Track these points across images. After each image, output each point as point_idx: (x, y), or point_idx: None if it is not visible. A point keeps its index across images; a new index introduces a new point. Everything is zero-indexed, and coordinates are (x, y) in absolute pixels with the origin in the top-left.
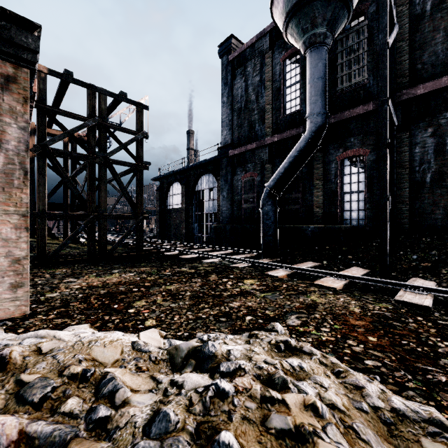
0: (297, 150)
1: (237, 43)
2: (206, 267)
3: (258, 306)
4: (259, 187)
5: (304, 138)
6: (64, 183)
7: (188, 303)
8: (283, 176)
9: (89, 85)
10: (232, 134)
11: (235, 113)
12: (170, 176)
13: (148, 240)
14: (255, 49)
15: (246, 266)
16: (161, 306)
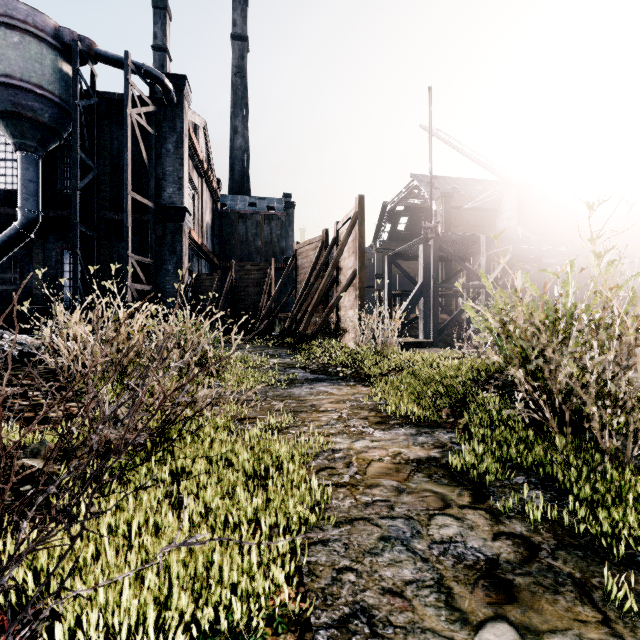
0: (7, 236)
1: None
2: None
3: None
4: None
5: (16, 227)
6: None
7: None
8: None
9: None
10: None
11: None
12: None
13: None
14: None
15: None
16: None
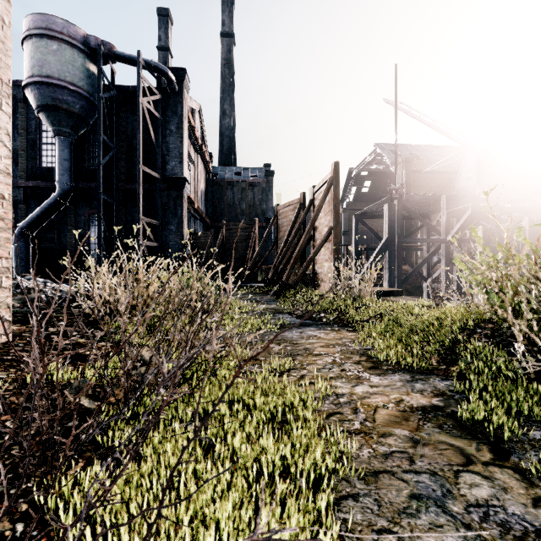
0: (48, 204)
1: None
2: None
3: None
4: None
5: (54, 197)
6: None
7: None
8: (36, 220)
9: None
10: None
11: None
12: None
13: None
14: None
15: None
16: None
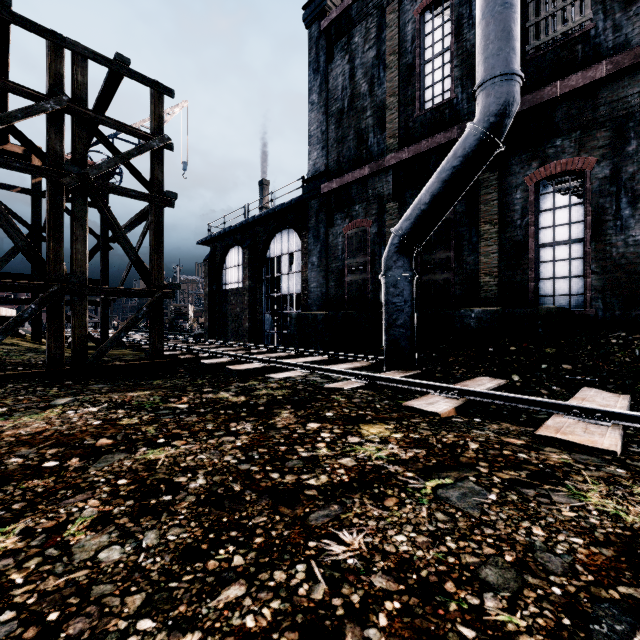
0: (457, 156)
1: (336, 0)
2: (272, 390)
3: (438, 557)
4: (375, 244)
5: (473, 128)
6: (32, 238)
7: (175, 539)
8: (427, 209)
9: (47, 32)
10: (328, 156)
11: (332, 118)
12: (226, 235)
13: (189, 340)
14: (368, 1)
15: (357, 386)
16: (58, 562)
